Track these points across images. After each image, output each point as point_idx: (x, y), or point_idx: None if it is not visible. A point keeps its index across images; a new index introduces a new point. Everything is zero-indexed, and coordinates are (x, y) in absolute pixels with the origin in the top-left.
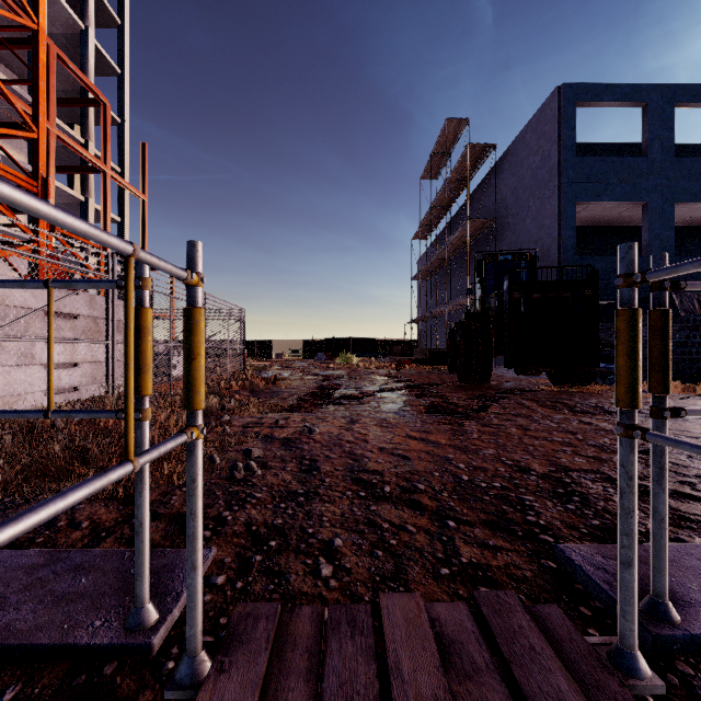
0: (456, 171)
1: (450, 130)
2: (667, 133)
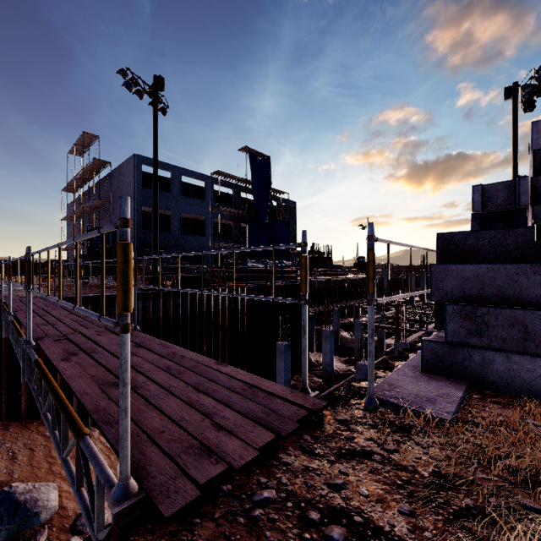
0: (89, 166)
1: (88, 137)
2: (179, 185)
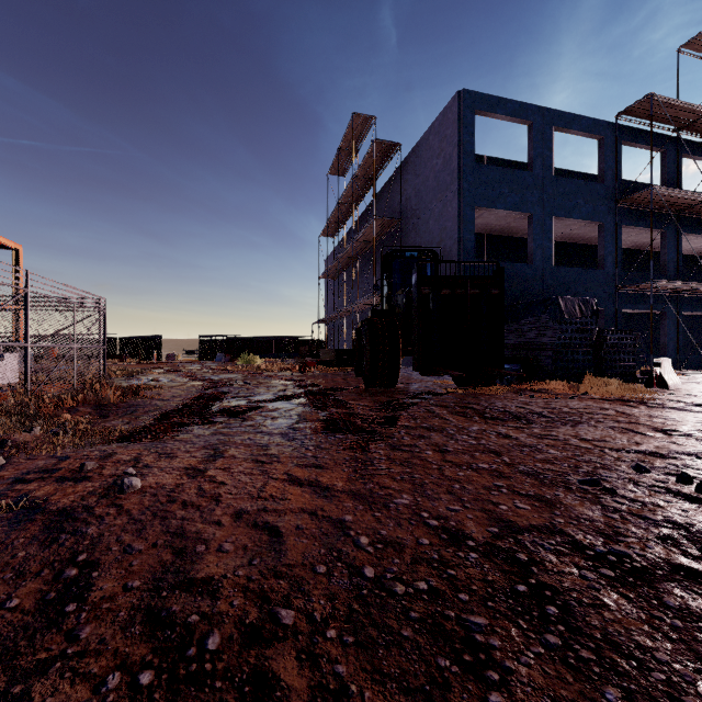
0: (363, 167)
1: (357, 126)
2: (547, 152)
